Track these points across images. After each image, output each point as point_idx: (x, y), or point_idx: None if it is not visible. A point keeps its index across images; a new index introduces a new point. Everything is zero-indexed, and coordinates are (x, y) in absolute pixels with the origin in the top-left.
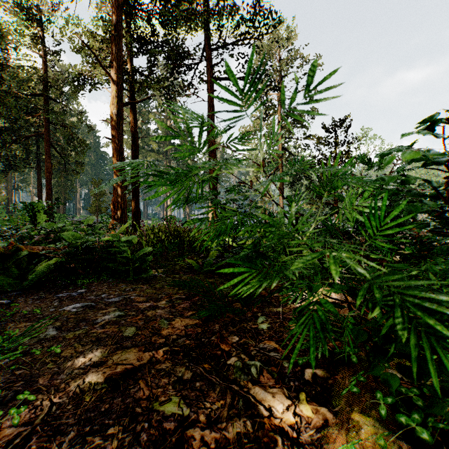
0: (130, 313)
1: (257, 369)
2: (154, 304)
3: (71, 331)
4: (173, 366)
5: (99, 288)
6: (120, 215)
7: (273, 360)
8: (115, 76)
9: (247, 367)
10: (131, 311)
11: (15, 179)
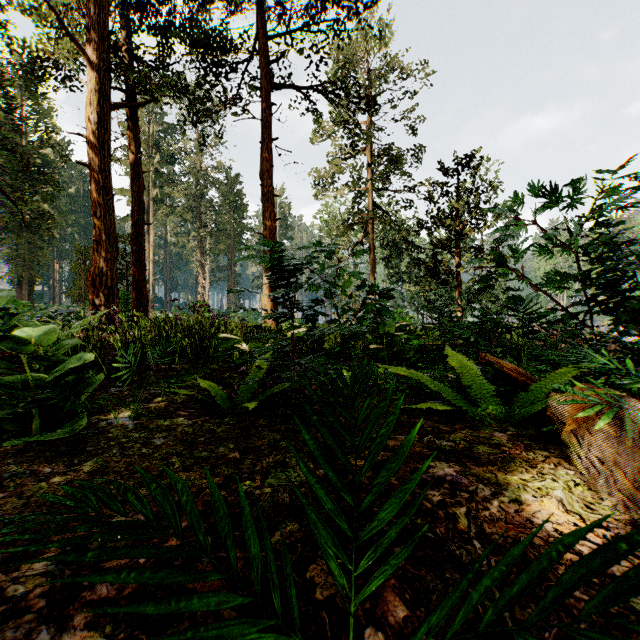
0: None
1: None
2: None
3: None
4: None
5: None
6: (104, 298)
7: None
8: (95, 56)
9: None
10: None
11: None
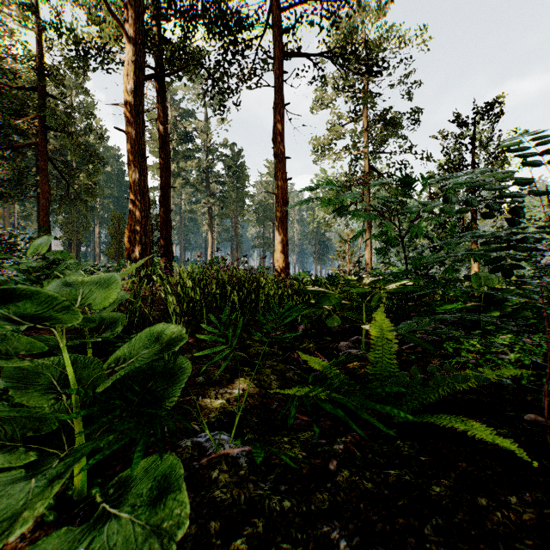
0: None
1: None
2: None
3: None
4: None
5: None
6: (139, 253)
7: None
8: (131, 30)
9: None
10: None
11: (15, 216)
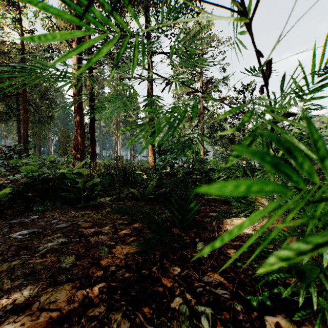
0: (74, 240)
1: (209, 320)
2: (98, 230)
3: (8, 261)
4: (108, 311)
5: (51, 214)
6: (79, 155)
7: (223, 302)
8: None
9: (195, 314)
10: (75, 237)
11: (1, 129)
